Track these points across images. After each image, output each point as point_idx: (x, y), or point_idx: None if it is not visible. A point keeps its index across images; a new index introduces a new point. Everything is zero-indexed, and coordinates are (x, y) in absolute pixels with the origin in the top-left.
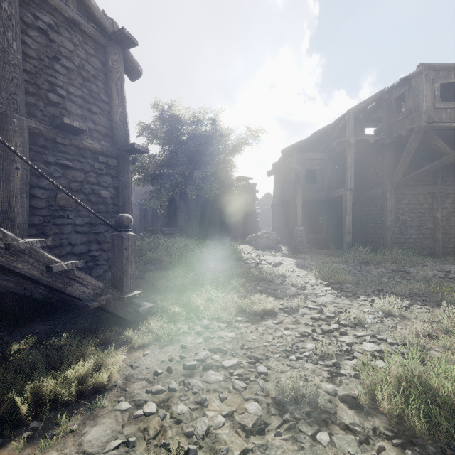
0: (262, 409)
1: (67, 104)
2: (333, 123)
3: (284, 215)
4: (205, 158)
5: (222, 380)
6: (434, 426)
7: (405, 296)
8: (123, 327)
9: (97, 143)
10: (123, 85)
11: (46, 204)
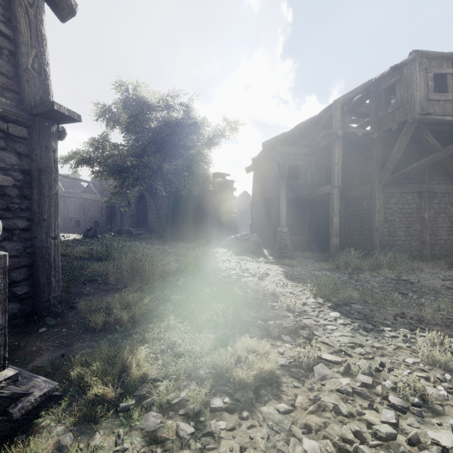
0: None
1: None
2: (319, 114)
3: (264, 214)
4: (177, 149)
5: None
6: None
7: (439, 324)
8: None
9: None
10: (40, 17)
11: None
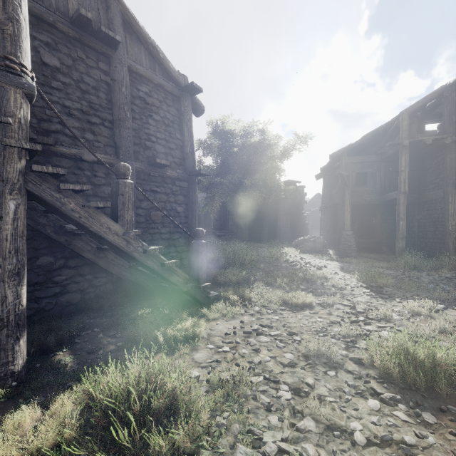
0: (294, 357)
1: (156, 146)
2: (385, 125)
3: (332, 218)
4: (253, 165)
5: (269, 341)
6: (406, 373)
7: (445, 301)
8: (199, 307)
9: (174, 172)
10: (191, 124)
11: (145, 219)
